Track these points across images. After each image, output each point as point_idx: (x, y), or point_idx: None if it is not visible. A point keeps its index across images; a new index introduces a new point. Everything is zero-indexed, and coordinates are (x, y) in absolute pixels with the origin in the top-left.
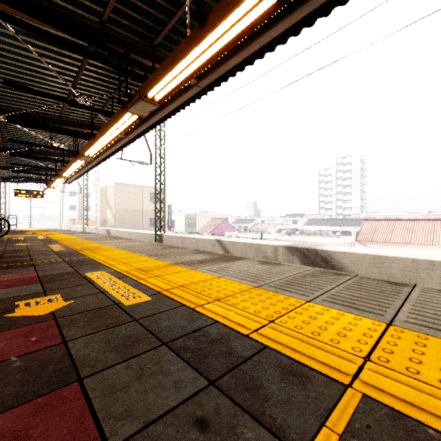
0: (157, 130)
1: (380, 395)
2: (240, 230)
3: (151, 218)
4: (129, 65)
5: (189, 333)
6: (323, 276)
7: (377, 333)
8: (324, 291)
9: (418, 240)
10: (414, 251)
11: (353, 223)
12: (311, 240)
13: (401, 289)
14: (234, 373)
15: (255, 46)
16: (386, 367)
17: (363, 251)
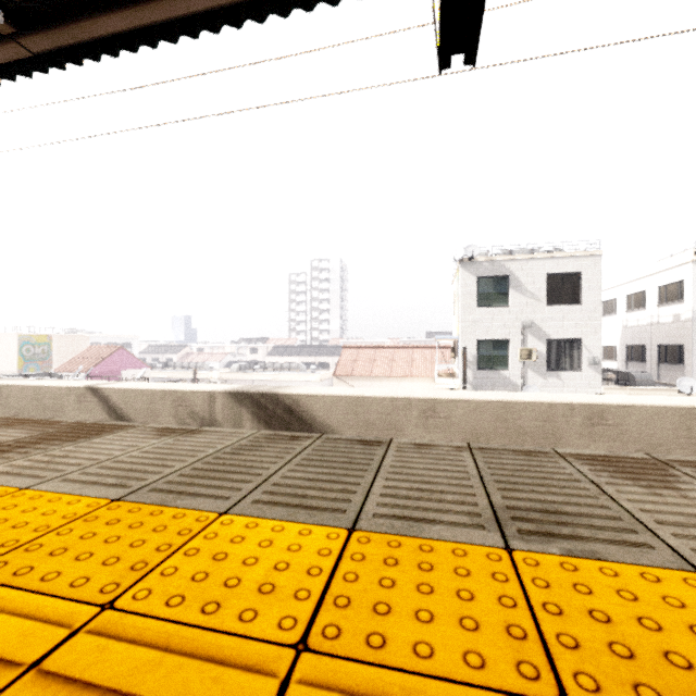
0: None
1: None
2: (155, 366)
3: None
4: None
5: None
6: (269, 446)
7: (332, 559)
8: (263, 478)
9: (398, 372)
10: (394, 386)
11: (331, 352)
12: (276, 378)
13: (374, 452)
14: None
15: (158, 11)
16: (333, 655)
17: (338, 391)
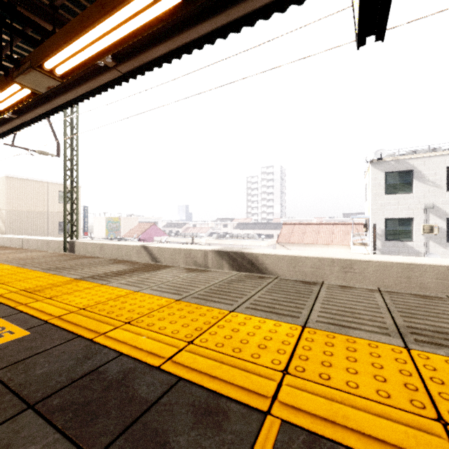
0: (67, 116)
1: (298, 417)
2: (170, 234)
3: (60, 222)
4: (19, 22)
5: (76, 379)
6: (248, 281)
7: (294, 339)
8: (248, 297)
9: (322, 241)
10: (319, 250)
11: (274, 227)
12: (239, 243)
13: (312, 288)
14: (132, 431)
15: (182, 39)
16: (302, 378)
17: (282, 252)
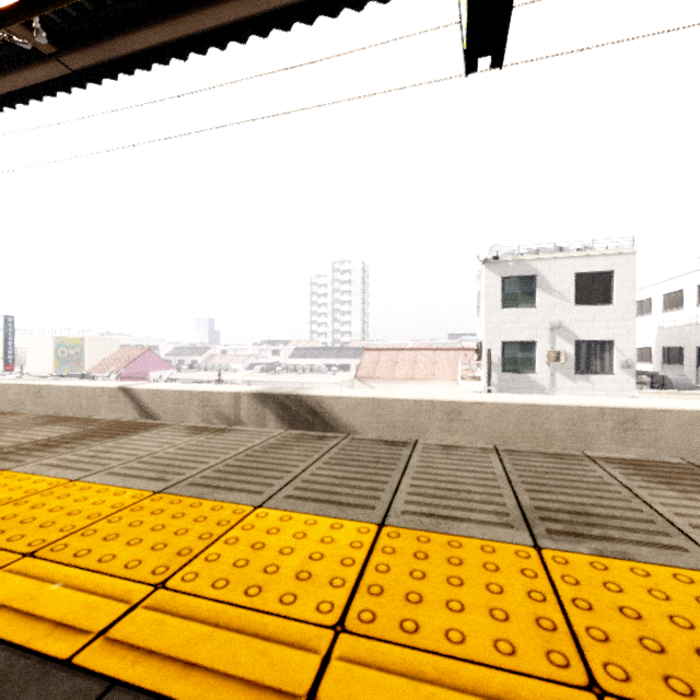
0: None
1: None
2: (181, 367)
3: None
4: None
5: None
6: (297, 445)
7: (364, 551)
8: (293, 475)
9: (420, 375)
10: (417, 388)
11: (352, 354)
12: (298, 380)
13: (400, 452)
14: None
15: (188, 25)
16: (370, 637)
17: (361, 393)
